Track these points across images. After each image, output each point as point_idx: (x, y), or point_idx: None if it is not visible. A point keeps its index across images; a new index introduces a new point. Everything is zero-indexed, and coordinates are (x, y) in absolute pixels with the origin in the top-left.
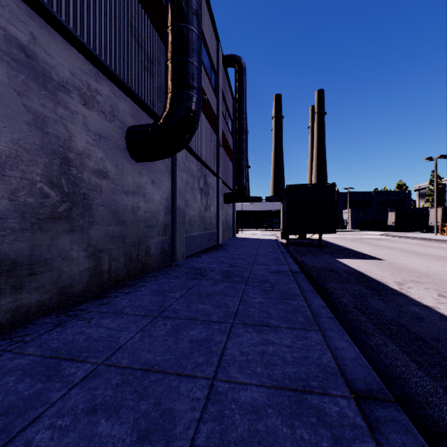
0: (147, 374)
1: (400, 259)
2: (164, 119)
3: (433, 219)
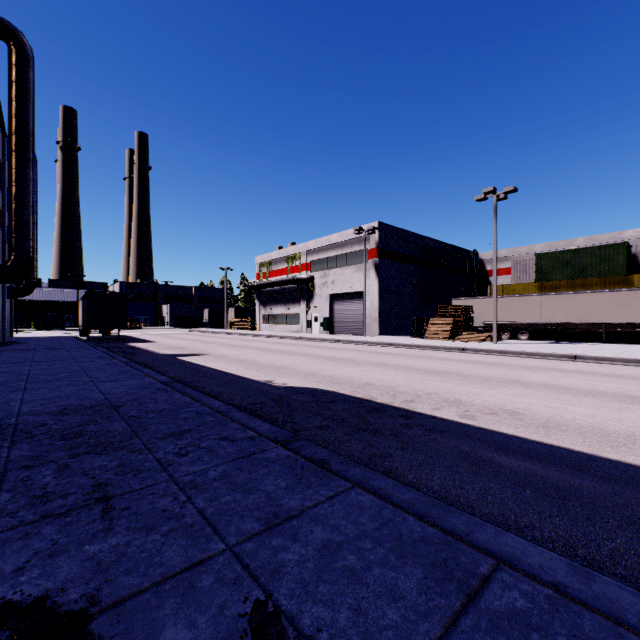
0: (51, 355)
1: (168, 341)
2: (12, 266)
3: (230, 317)
